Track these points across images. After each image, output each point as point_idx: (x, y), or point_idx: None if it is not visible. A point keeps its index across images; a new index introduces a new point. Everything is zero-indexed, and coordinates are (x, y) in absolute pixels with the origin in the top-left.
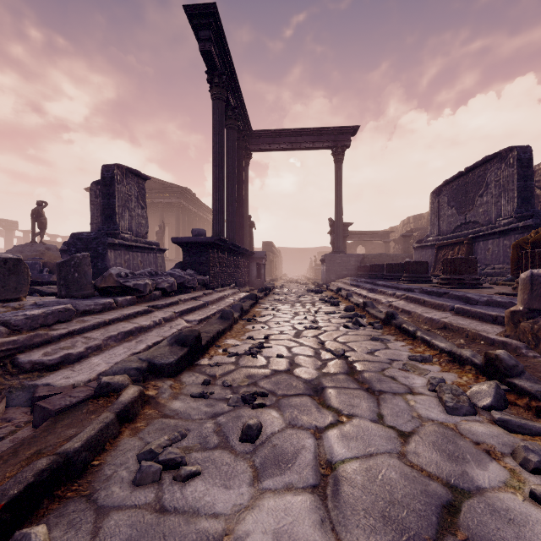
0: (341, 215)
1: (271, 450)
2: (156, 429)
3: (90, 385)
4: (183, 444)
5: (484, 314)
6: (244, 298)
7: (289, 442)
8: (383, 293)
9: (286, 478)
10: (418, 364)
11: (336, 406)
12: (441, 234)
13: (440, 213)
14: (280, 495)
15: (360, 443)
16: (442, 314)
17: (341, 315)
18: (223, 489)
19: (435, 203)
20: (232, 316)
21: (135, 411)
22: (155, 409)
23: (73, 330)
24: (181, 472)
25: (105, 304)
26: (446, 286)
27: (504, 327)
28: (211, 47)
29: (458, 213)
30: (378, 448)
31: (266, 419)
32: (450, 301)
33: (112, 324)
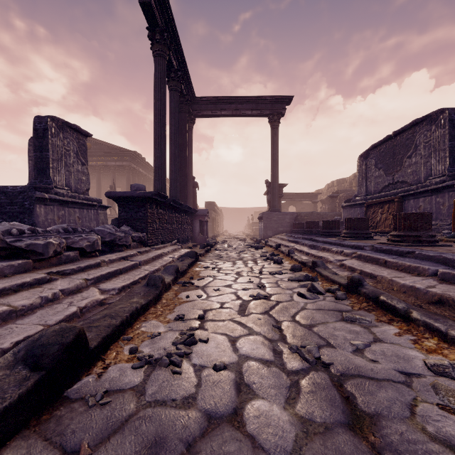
0: (277, 176)
1: None
2: None
3: None
4: None
5: None
6: (183, 256)
7: None
8: (327, 250)
9: None
10: None
11: None
12: (369, 194)
13: (368, 175)
14: None
15: None
16: (422, 280)
17: (290, 277)
18: None
19: (363, 165)
20: (162, 283)
21: None
22: None
23: None
24: None
25: None
26: (401, 243)
27: None
28: None
29: (386, 174)
30: None
31: None
32: (423, 262)
33: None
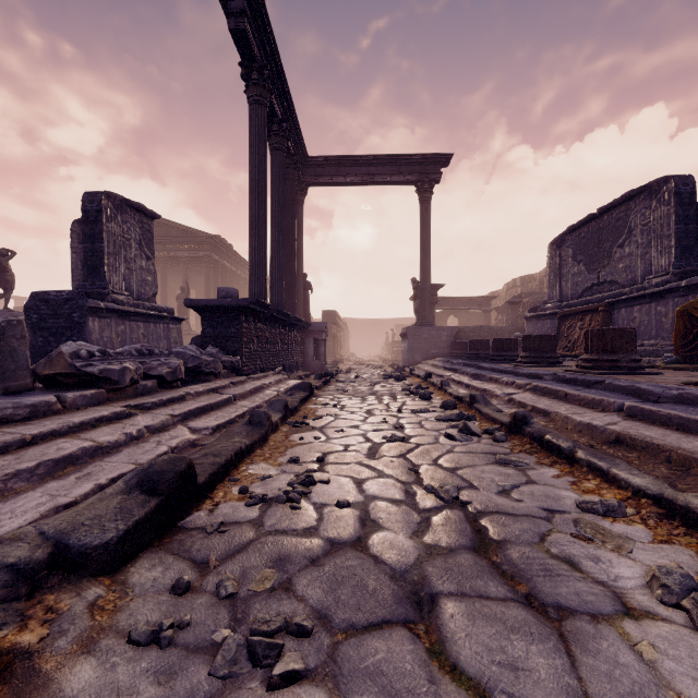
0: (428, 273)
1: None
2: None
3: None
4: None
5: (688, 419)
6: (293, 389)
7: None
8: (495, 381)
9: None
10: (601, 522)
11: (472, 668)
12: (564, 299)
13: (563, 271)
14: None
15: None
16: (604, 416)
17: (439, 416)
18: None
19: (556, 257)
20: (268, 420)
21: None
22: None
23: None
24: None
25: (36, 406)
26: (593, 370)
27: None
28: (246, 25)
29: (588, 270)
30: None
31: None
32: (611, 395)
33: (38, 443)
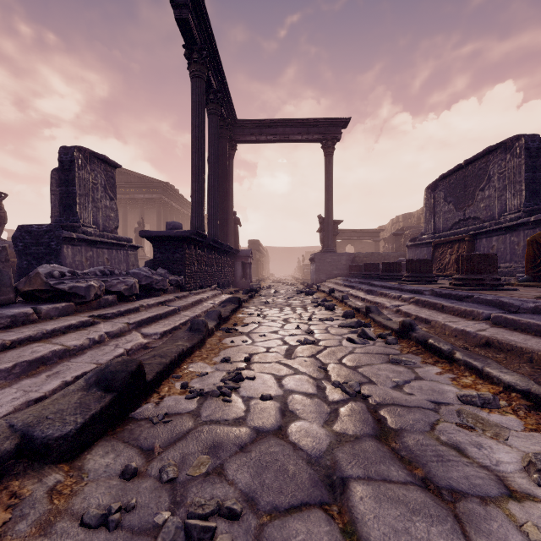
0: (331, 211)
1: None
2: None
3: None
4: None
5: None
6: (225, 302)
7: None
8: (384, 295)
9: None
10: (479, 412)
11: None
12: (437, 232)
13: (436, 209)
14: None
15: None
16: (475, 324)
17: (341, 323)
18: None
19: (431, 199)
20: (205, 327)
21: None
22: None
23: None
24: None
25: (15, 316)
26: (463, 287)
27: None
28: (189, 15)
29: (456, 209)
30: None
31: None
32: (480, 307)
33: (16, 347)
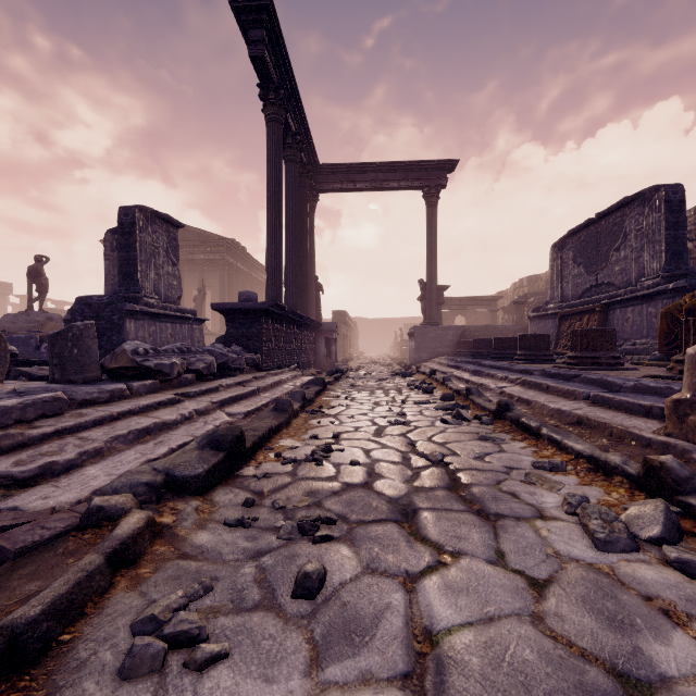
0: (434, 275)
1: (340, 613)
2: (168, 578)
3: (76, 510)
4: (207, 602)
5: (633, 403)
6: (308, 384)
7: (367, 598)
8: (491, 377)
9: (361, 661)
10: (546, 474)
11: (434, 538)
12: (565, 300)
13: (564, 272)
14: (352, 694)
15: (473, 599)
16: (574, 403)
17: (437, 406)
18: (262, 684)
19: (557, 259)
20: (291, 407)
21: (139, 549)
22: (170, 545)
23: (64, 427)
24: (196, 656)
25: (113, 392)
26: (576, 366)
27: (662, 422)
28: (265, 52)
29: (587, 272)
30: (500, 607)
31: (333, 560)
32: (584, 386)
33: (121, 418)
